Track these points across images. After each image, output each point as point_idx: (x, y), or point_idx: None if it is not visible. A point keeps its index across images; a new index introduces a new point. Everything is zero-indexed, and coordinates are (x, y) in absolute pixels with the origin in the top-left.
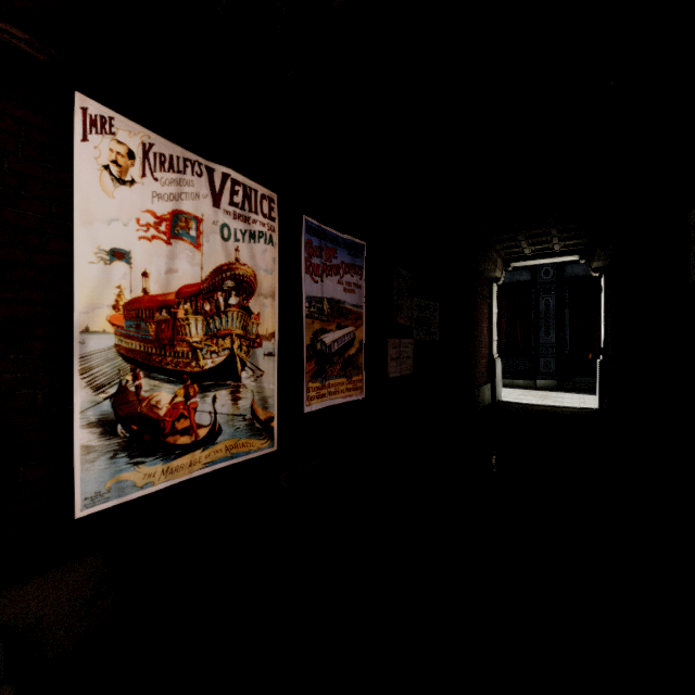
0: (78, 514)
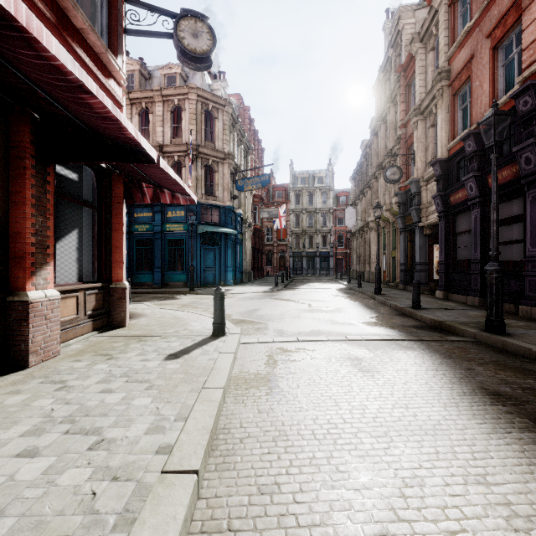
0: (434, 279)
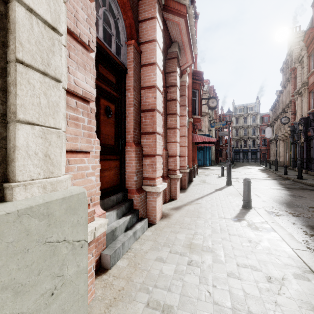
0: None
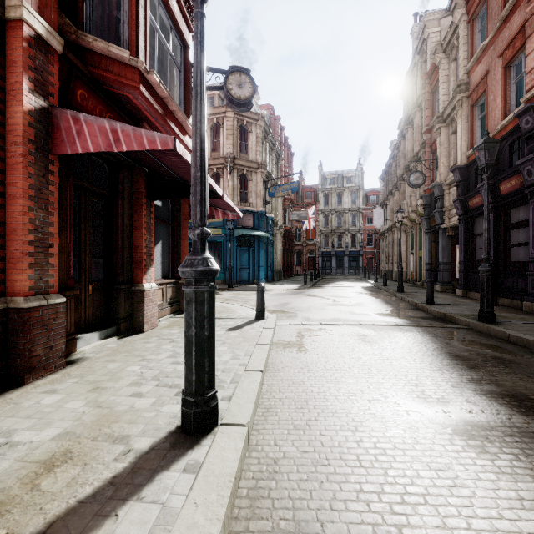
0: (457, 278)
